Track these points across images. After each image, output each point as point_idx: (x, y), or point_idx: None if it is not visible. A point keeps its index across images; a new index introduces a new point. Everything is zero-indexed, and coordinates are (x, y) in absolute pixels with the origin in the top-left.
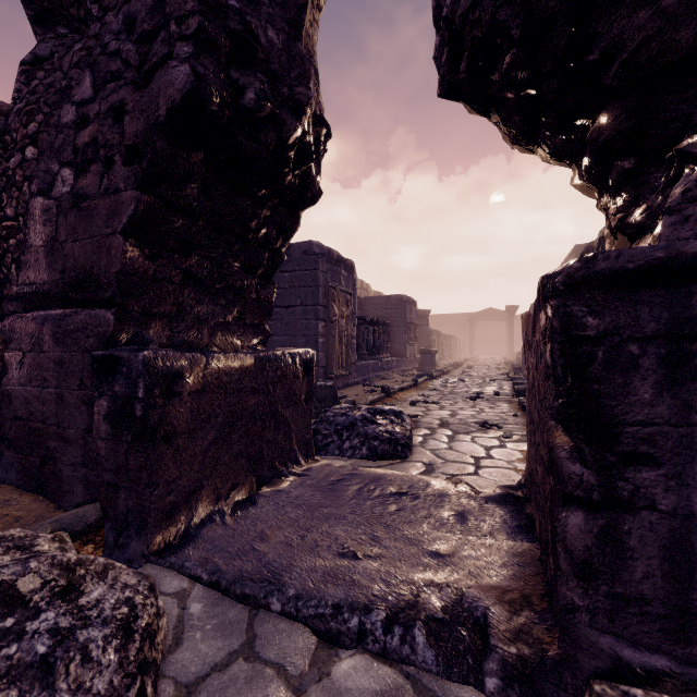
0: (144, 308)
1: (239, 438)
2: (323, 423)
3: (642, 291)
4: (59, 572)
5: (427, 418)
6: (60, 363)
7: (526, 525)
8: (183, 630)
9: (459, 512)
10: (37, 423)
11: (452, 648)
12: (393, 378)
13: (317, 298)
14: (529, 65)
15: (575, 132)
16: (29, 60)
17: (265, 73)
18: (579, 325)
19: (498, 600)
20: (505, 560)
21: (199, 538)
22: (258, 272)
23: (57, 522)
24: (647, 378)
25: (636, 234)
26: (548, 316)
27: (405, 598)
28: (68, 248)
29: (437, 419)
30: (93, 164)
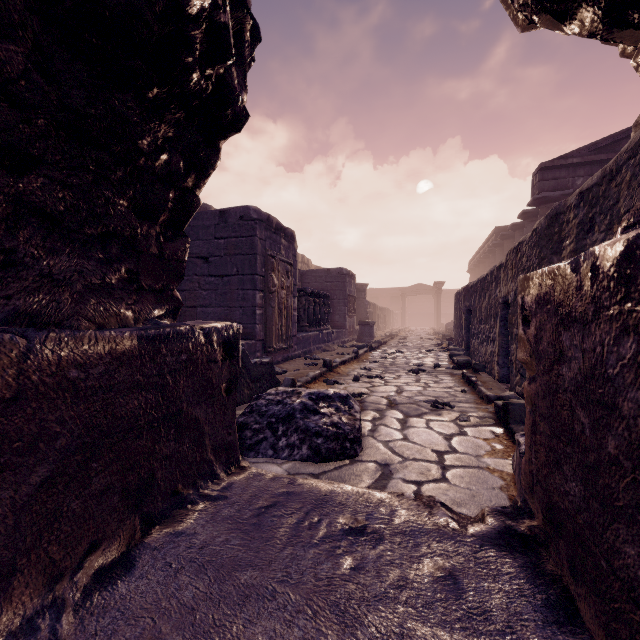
0: None
1: (105, 465)
2: (254, 414)
3: None
4: None
5: (373, 397)
6: None
7: (560, 603)
8: None
9: (447, 572)
10: None
11: None
12: (334, 350)
13: (254, 267)
14: None
15: None
16: None
17: None
18: None
19: None
20: None
21: None
22: (161, 219)
23: None
24: None
25: None
26: None
27: None
28: None
29: (384, 398)
30: None
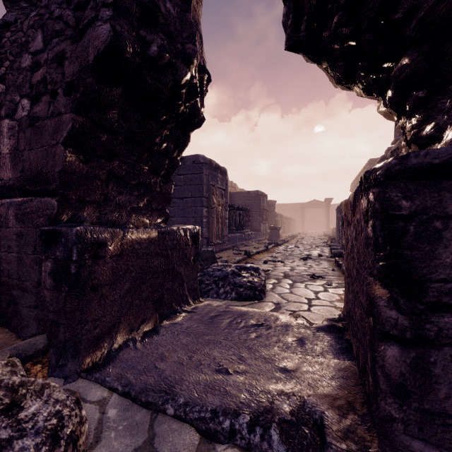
0: (79, 197)
1: (146, 287)
2: (206, 275)
3: (444, 180)
4: (4, 392)
5: (275, 272)
6: (20, 235)
7: (346, 348)
8: (102, 430)
9: (299, 338)
10: (4, 277)
11: (298, 443)
12: (252, 245)
13: (202, 192)
14: (351, 23)
15: (382, 72)
16: (0, 24)
17: (164, 33)
18: (396, 206)
19: (330, 406)
20: (333, 374)
21: (117, 359)
22: (161, 173)
23: (14, 349)
24: (448, 246)
25: (426, 144)
26: (370, 200)
27: (263, 404)
28: (25, 155)
29: (281, 273)
30: (43, 96)
